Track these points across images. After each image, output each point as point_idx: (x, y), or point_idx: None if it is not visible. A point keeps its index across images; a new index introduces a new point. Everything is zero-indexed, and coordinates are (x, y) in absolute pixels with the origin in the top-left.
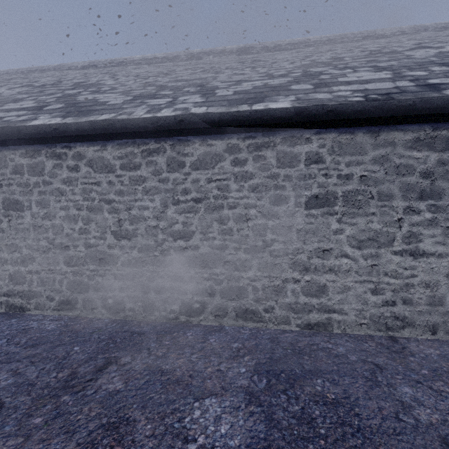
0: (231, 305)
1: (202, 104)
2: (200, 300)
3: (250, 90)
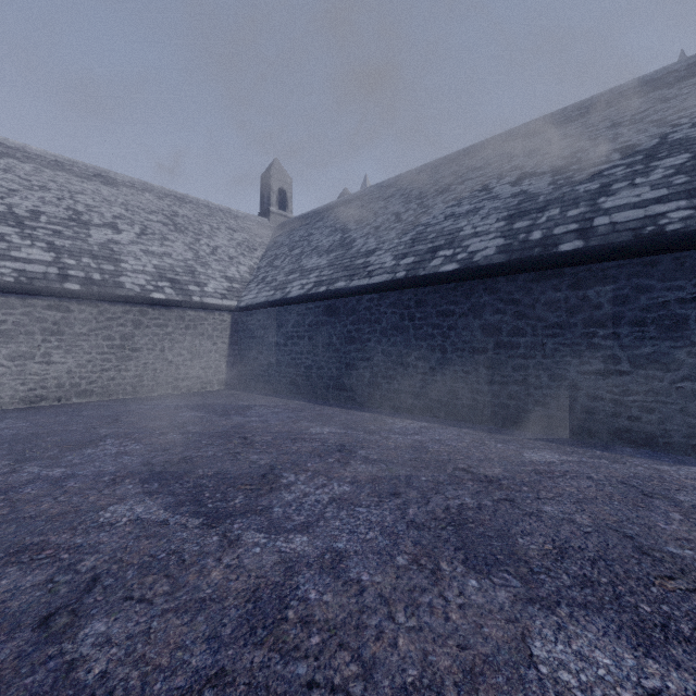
0: None
1: None
2: None
3: None
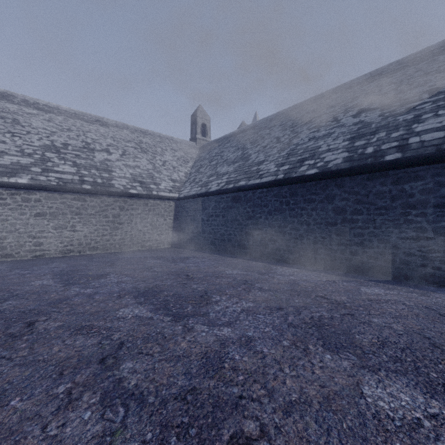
0: None
1: None
2: None
3: (9, 166)
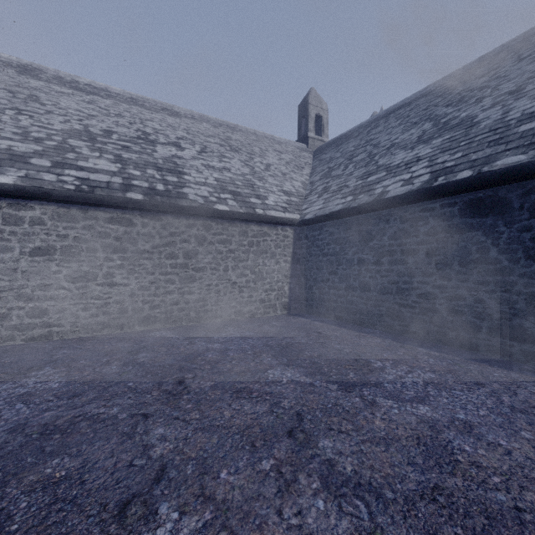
0: None
1: None
2: None
3: None
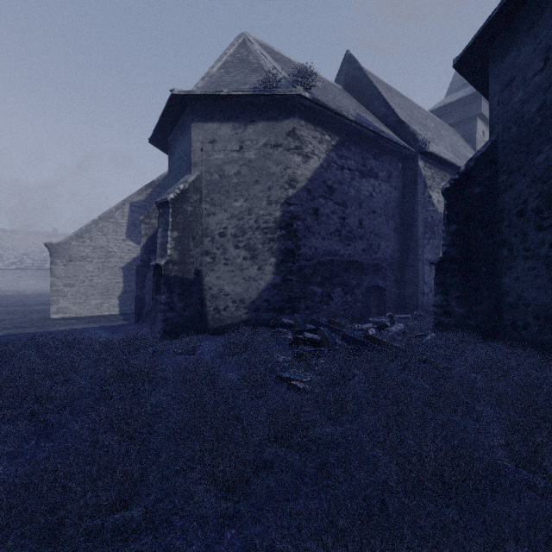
0: (7, 287)
1: (3, 266)
2: (3, 287)
3: (11, 263)
